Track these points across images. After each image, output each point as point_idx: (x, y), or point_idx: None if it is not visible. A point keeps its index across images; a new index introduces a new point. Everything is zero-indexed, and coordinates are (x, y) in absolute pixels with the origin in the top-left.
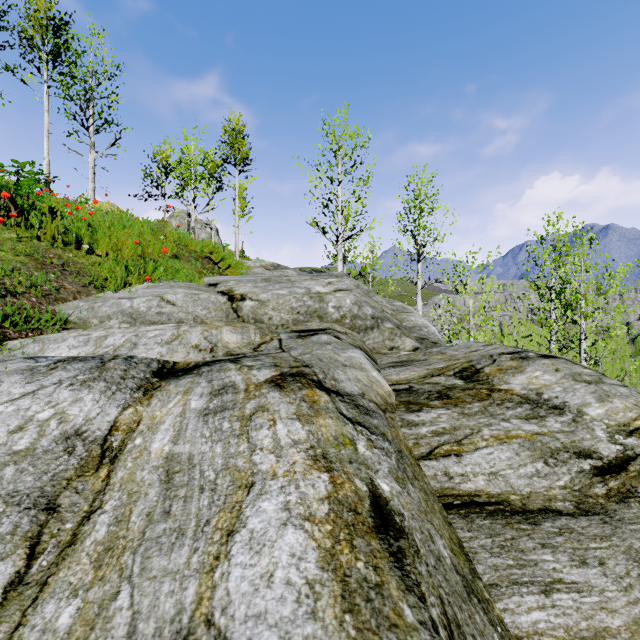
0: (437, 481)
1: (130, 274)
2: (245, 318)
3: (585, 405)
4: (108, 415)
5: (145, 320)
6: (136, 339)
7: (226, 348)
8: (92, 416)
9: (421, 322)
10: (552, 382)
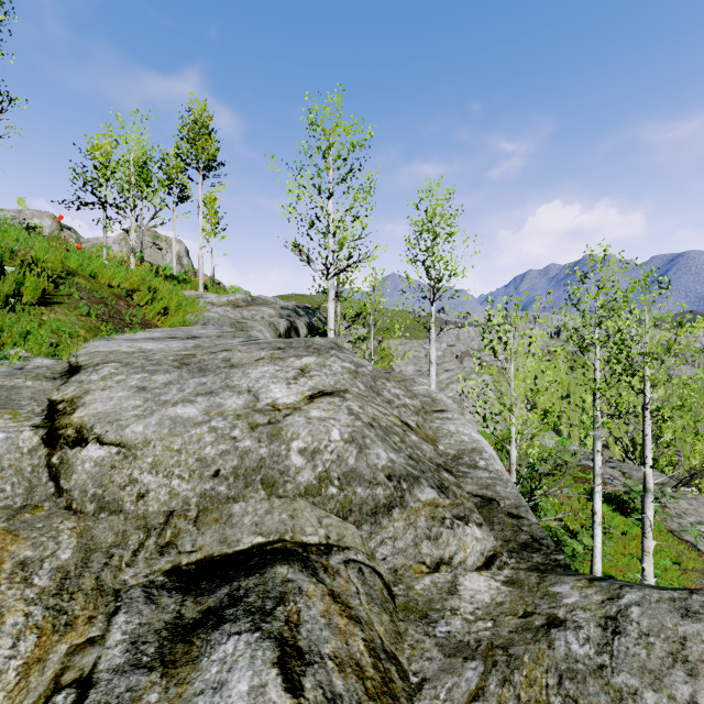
0: None
1: None
2: (74, 497)
3: None
4: None
5: None
6: None
7: None
8: None
9: (467, 436)
10: None
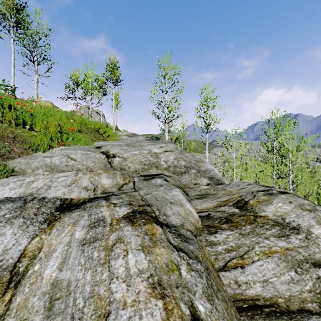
0: (231, 288)
1: (53, 141)
2: (115, 167)
3: (311, 226)
4: (20, 245)
5: (58, 169)
6: (50, 183)
7: (103, 188)
8: (9, 247)
9: (210, 167)
10: (289, 210)
